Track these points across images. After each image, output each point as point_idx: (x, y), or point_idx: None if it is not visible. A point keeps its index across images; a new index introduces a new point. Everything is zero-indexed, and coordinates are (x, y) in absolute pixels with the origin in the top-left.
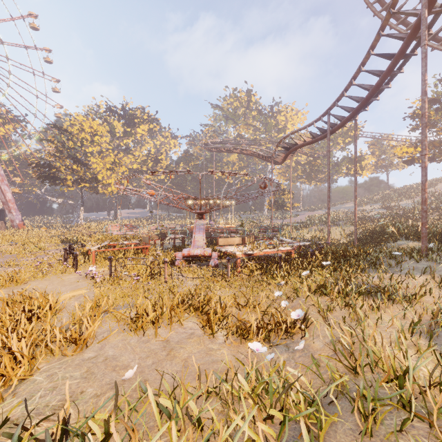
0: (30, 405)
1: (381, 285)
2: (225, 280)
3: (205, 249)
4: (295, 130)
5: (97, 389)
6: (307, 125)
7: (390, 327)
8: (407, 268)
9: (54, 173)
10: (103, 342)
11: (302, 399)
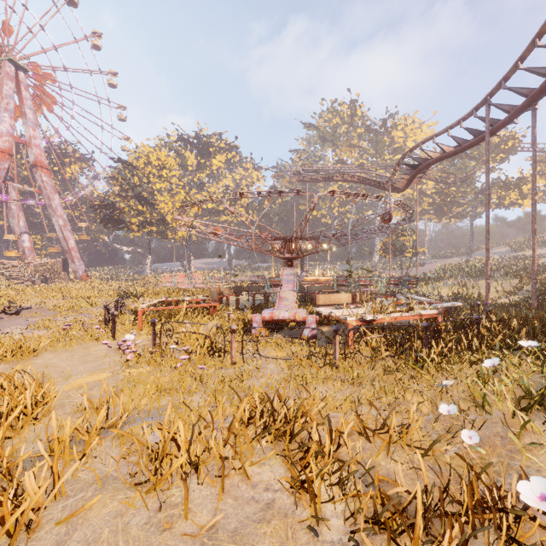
0: None
1: None
2: (331, 366)
3: (296, 311)
4: (428, 137)
5: None
6: (449, 126)
7: None
8: None
9: (118, 216)
10: (76, 516)
11: None
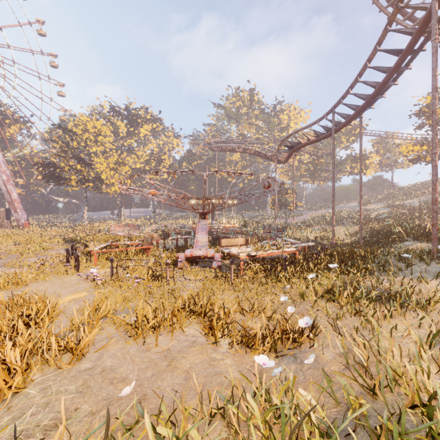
0: (20, 425)
1: (392, 290)
2: (228, 283)
3: (208, 250)
4: (298, 129)
5: (93, 406)
6: (311, 123)
7: (405, 337)
8: (417, 271)
9: (58, 173)
10: (102, 350)
11: (316, 429)
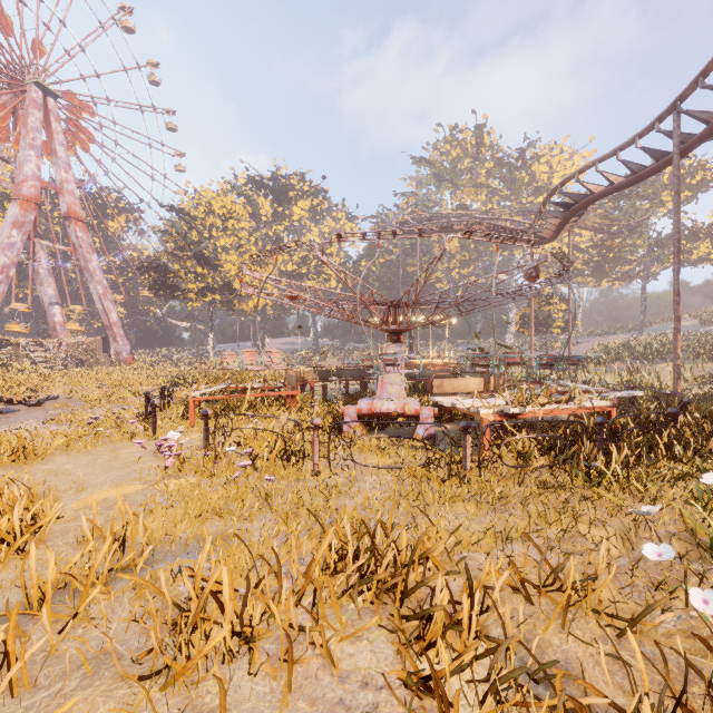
0: None
1: None
2: (459, 480)
3: (405, 401)
4: (588, 164)
5: None
6: (619, 147)
7: None
8: None
9: (172, 281)
10: None
11: None
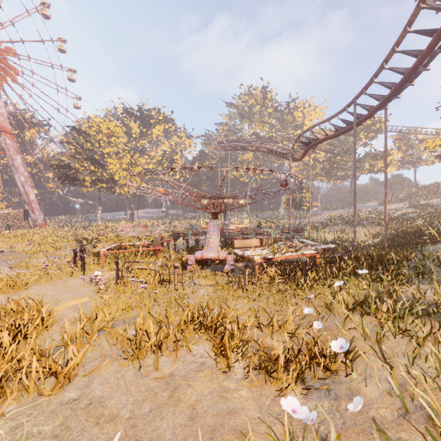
0: None
1: None
2: (242, 289)
3: (219, 252)
4: (316, 124)
5: None
6: (330, 117)
7: None
8: None
9: (73, 174)
10: (93, 373)
11: None
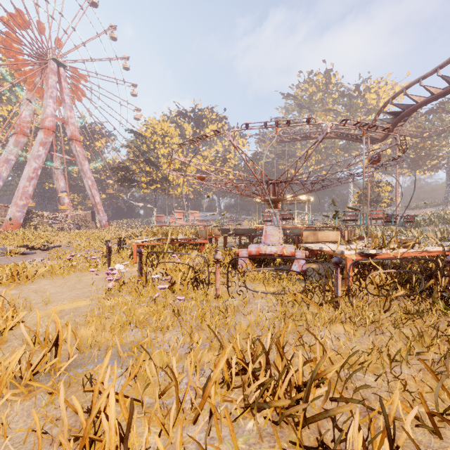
0: None
1: None
2: (333, 305)
3: (283, 246)
4: (413, 81)
5: None
6: (439, 66)
7: None
8: None
9: (131, 176)
10: None
11: None
